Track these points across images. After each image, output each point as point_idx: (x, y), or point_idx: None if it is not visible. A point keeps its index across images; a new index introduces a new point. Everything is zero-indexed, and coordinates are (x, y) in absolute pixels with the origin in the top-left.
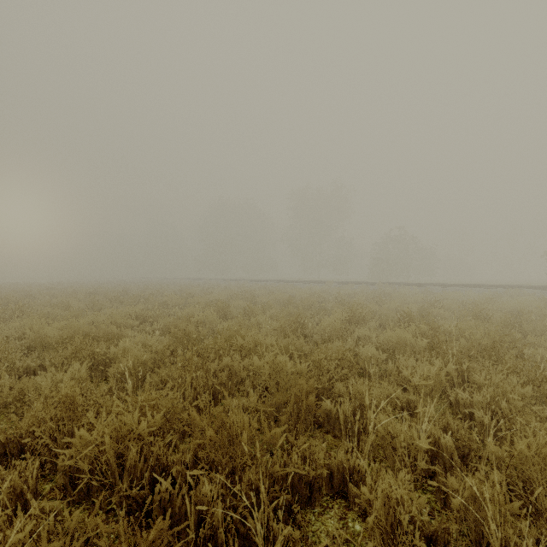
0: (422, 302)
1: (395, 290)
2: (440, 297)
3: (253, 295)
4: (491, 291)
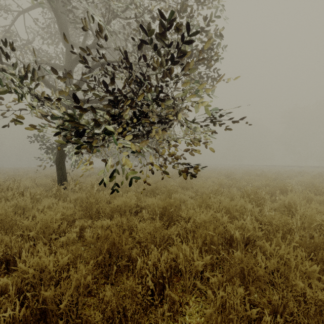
0: None
1: None
2: None
3: (262, 169)
4: None
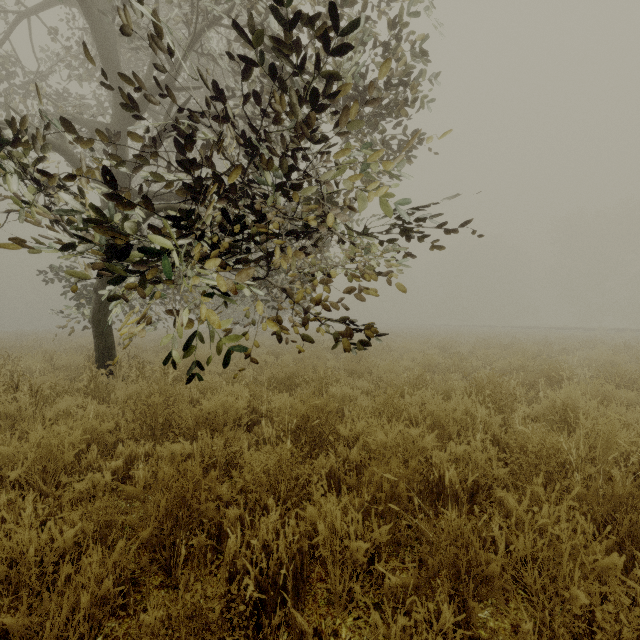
0: None
1: None
2: None
3: (513, 335)
4: None
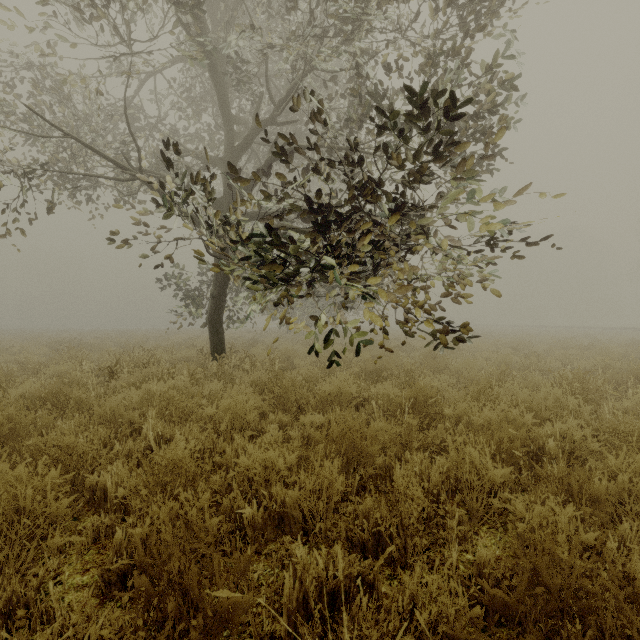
0: None
1: None
2: None
3: (594, 336)
4: None
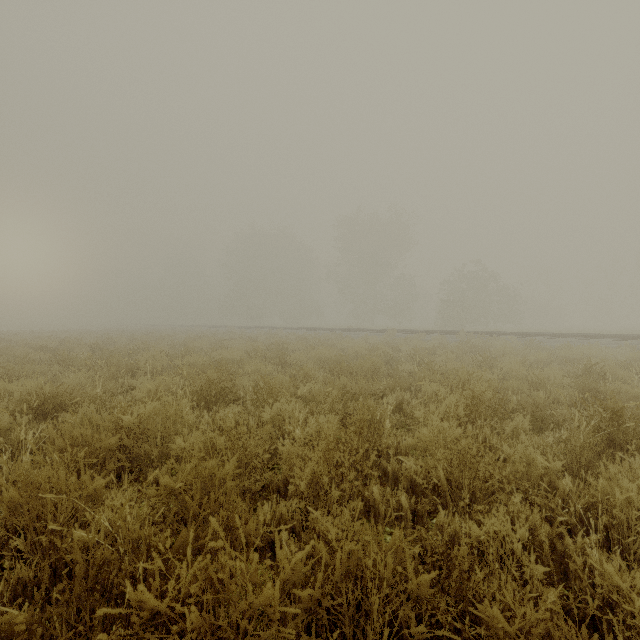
0: (543, 362)
1: (487, 342)
2: (570, 355)
3: (282, 352)
4: (629, 345)
